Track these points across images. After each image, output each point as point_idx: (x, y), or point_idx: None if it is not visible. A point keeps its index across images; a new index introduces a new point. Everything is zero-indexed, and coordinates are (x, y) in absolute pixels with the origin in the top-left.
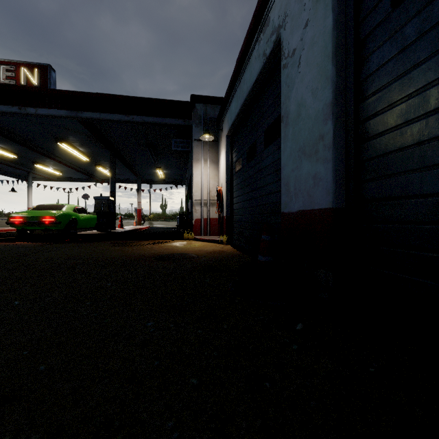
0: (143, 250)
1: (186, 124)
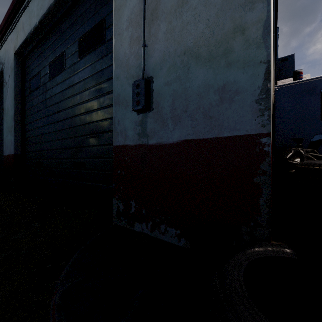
0: None
1: None
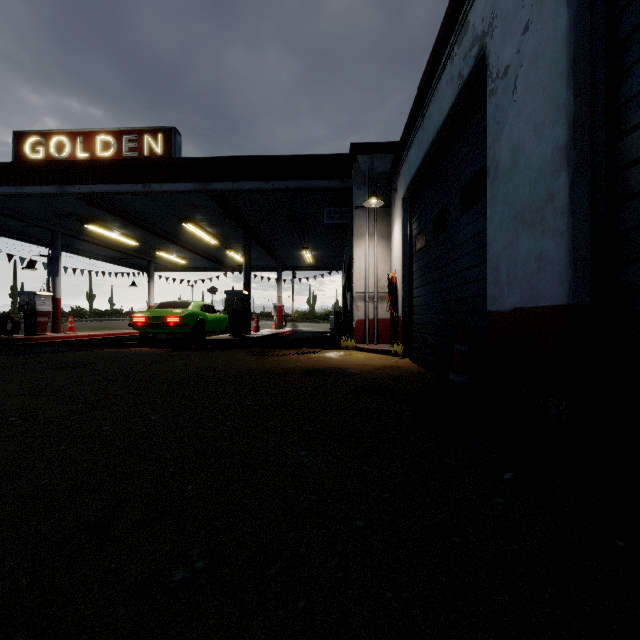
0: (287, 361)
1: (343, 186)
